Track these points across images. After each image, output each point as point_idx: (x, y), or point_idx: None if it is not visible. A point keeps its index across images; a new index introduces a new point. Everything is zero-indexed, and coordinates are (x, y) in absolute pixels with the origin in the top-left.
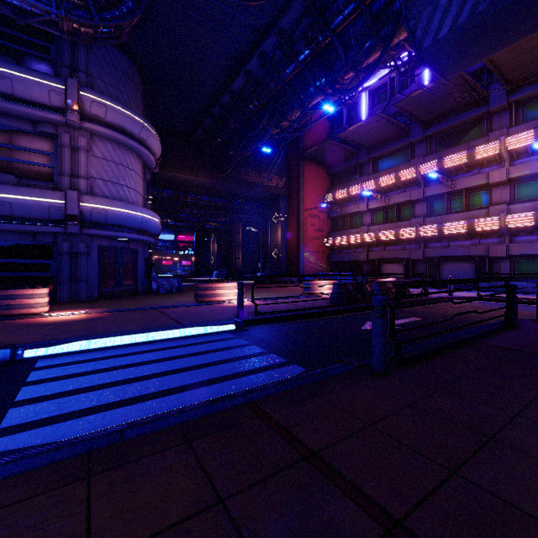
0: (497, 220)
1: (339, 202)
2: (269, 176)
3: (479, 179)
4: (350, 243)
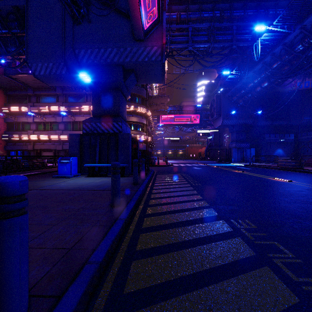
0: None
1: (14, 113)
2: None
3: (83, 119)
4: (22, 139)
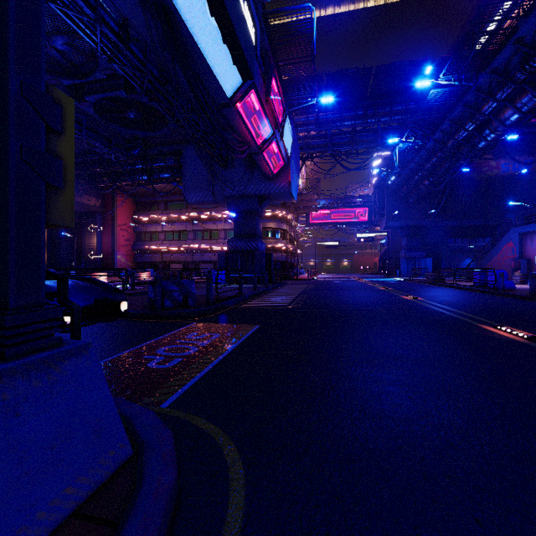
0: (220, 246)
1: (142, 222)
2: (89, 198)
3: (215, 226)
4: (151, 250)
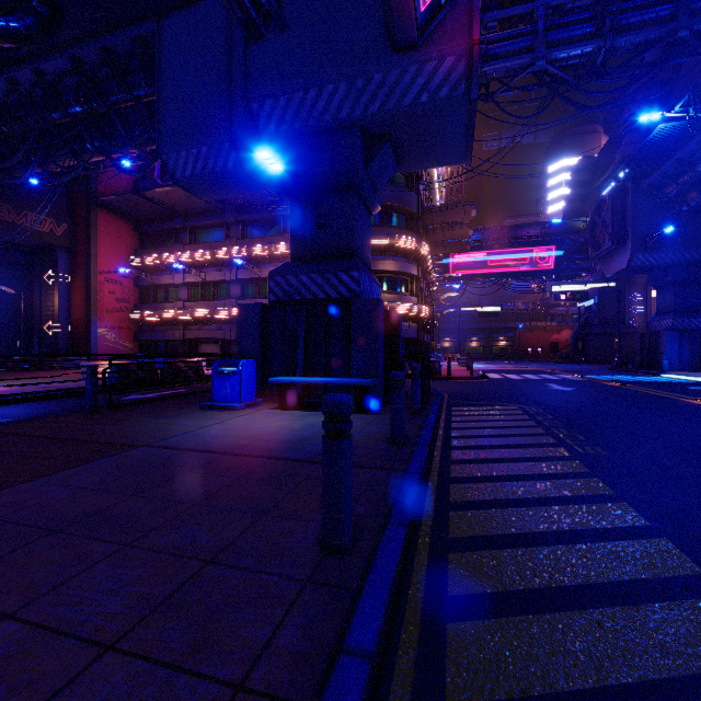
0: None
1: (151, 268)
2: (37, 217)
3: None
4: (164, 319)
